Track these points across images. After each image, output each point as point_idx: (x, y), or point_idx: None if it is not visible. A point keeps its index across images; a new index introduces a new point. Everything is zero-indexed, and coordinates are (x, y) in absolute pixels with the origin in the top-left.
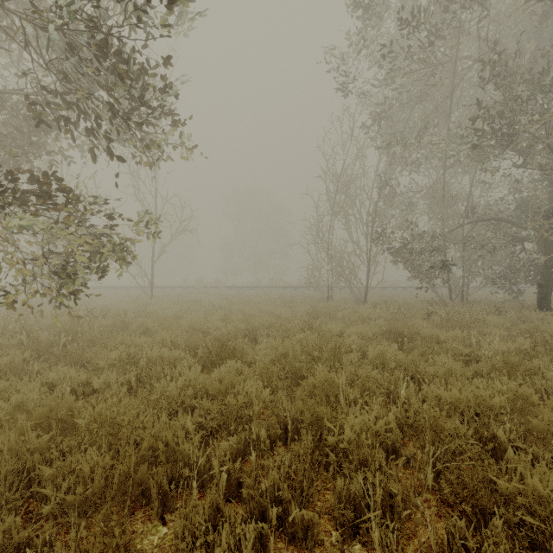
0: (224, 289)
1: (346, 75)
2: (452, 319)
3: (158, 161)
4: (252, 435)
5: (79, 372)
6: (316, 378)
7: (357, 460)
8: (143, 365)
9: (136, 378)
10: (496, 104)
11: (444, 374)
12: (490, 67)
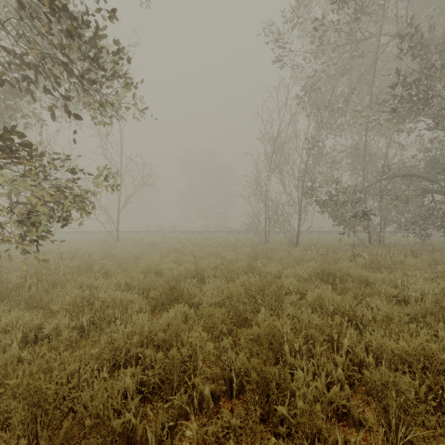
0: (179, 233)
1: (283, 48)
2: (375, 261)
3: (112, 118)
4: (196, 390)
5: (36, 315)
6: (260, 326)
7: (309, 431)
8: (97, 308)
9: (89, 320)
10: (415, 72)
11: (382, 319)
12: (411, 39)
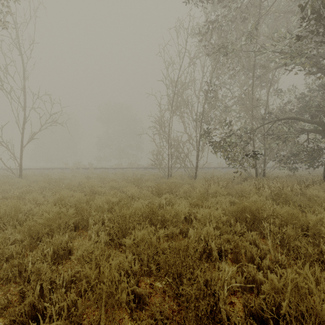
0: (92, 169)
1: None
2: (283, 194)
3: None
4: None
5: None
6: None
7: None
8: None
9: None
10: None
11: None
12: None
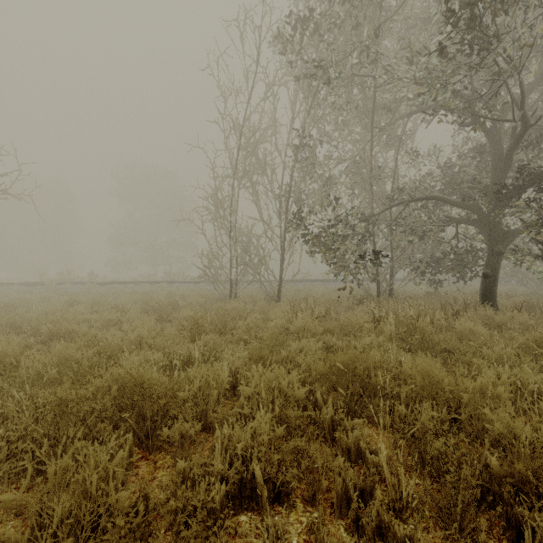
0: (93, 285)
1: None
2: (417, 330)
3: None
4: None
5: None
6: None
7: None
8: None
9: None
10: None
11: None
12: None
